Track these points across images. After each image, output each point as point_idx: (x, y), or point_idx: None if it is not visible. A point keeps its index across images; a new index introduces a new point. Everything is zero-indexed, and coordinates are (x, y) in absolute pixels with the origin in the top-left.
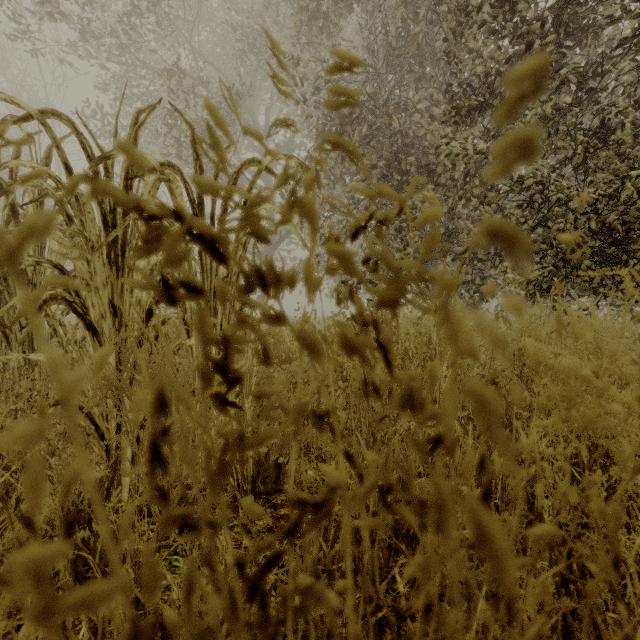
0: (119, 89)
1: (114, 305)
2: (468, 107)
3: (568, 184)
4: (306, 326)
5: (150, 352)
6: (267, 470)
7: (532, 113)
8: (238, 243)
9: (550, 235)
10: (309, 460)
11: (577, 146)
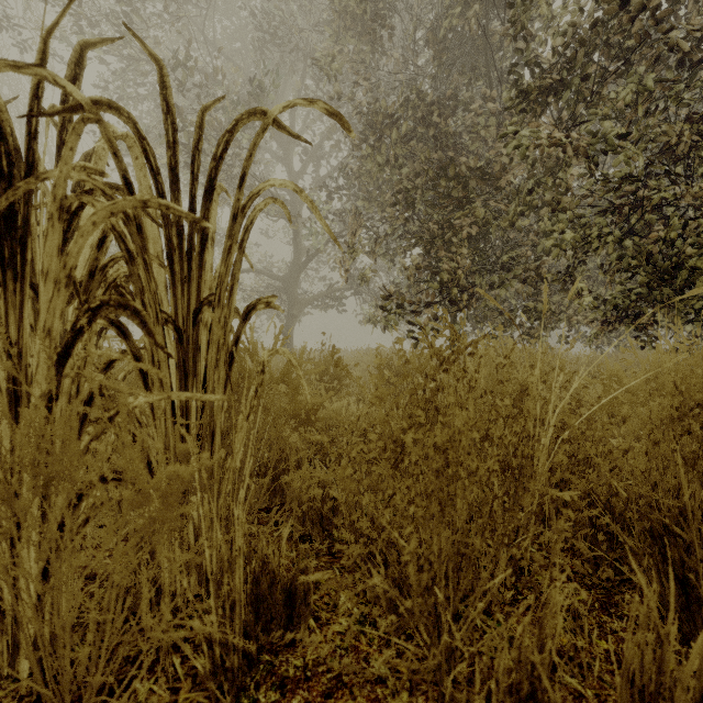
0: (120, 85)
1: (9, 337)
2: (539, 89)
3: (662, 185)
4: (337, 360)
5: (83, 414)
6: (273, 608)
7: (629, 87)
8: (231, 241)
9: (641, 248)
10: (341, 571)
11: (684, 132)
